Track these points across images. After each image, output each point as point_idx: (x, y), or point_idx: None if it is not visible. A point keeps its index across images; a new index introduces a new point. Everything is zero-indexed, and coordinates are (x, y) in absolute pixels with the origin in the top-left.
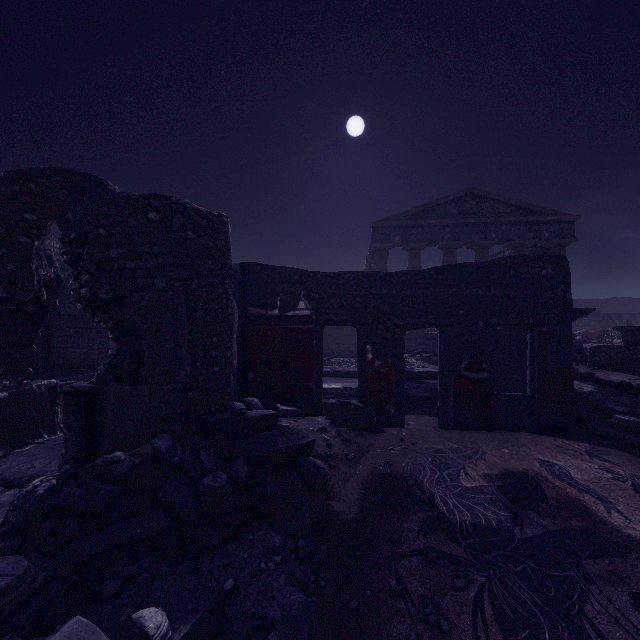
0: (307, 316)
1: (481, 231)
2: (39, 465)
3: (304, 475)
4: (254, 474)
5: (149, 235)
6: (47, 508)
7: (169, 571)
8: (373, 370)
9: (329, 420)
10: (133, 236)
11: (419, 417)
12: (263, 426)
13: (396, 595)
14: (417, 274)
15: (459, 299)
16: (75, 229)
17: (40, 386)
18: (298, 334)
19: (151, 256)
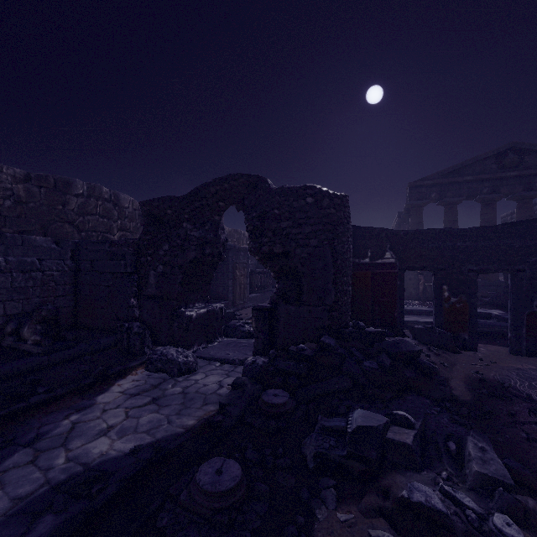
0: (392, 263)
1: (524, 183)
2: (230, 353)
3: (424, 370)
4: (393, 364)
5: (307, 212)
6: (275, 370)
7: (370, 406)
8: (449, 305)
9: (416, 340)
10: (296, 213)
11: (487, 346)
12: (376, 339)
13: (530, 440)
14: (490, 229)
15: (531, 248)
16: (255, 210)
17: (217, 307)
18: (384, 276)
19: (308, 225)
